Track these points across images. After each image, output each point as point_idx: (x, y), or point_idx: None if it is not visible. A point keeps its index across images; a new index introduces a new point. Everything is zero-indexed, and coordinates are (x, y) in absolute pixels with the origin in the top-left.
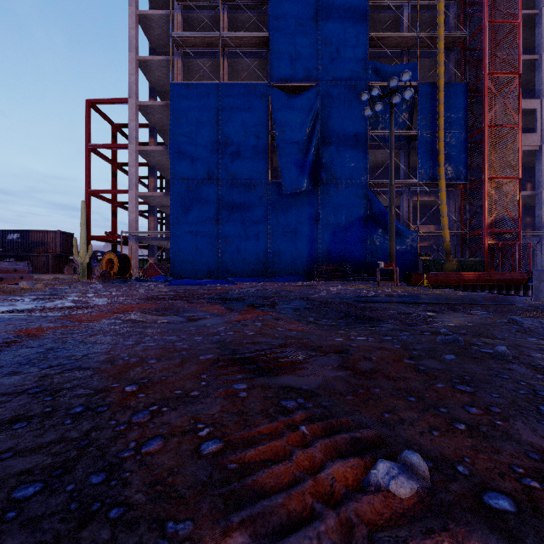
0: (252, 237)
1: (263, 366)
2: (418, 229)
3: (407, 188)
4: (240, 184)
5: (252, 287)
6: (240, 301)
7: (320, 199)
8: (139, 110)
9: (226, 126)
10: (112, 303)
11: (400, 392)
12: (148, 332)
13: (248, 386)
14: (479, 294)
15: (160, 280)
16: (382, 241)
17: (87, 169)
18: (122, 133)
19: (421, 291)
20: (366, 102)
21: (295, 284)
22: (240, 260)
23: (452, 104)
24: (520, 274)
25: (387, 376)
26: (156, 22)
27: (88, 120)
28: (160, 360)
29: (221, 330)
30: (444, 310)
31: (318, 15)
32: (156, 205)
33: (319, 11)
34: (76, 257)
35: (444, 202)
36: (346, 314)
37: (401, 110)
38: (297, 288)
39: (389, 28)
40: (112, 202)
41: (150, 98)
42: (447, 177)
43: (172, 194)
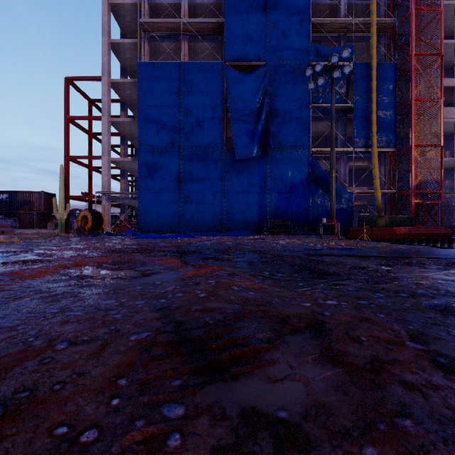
0: (209, 197)
1: (214, 358)
2: (354, 190)
3: (344, 154)
4: (198, 151)
5: (209, 241)
6: (196, 254)
7: (269, 163)
8: (111, 87)
9: (187, 100)
10: (76, 255)
11: (452, 430)
12: (85, 294)
13: (187, 410)
14: (418, 247)
15: (128, 234)
16: (322, 200)
17: (66, 138)
18: (97, 107)
19: (363, 245)
20: (309, 79)
21: (247, 237)
22: (199, 217)
23: (383, 82)
24: (445, 229)
25: (402, 380)
26: (126, 10)
27: (67, 95)
28: (73, 344)
29: (169, 290)
30: (397, 264)
31: (266, 4)
32: (127, 169)
33: (267, 0)
34: (56, 214)
35: (376, 166)
36: (300, 268)
37: (339, 87)
38: (250, 241)
39: (328, 16)
40: (88, 167)
41: (121, 76)
42: (379, 144)
43: (140, 159)
